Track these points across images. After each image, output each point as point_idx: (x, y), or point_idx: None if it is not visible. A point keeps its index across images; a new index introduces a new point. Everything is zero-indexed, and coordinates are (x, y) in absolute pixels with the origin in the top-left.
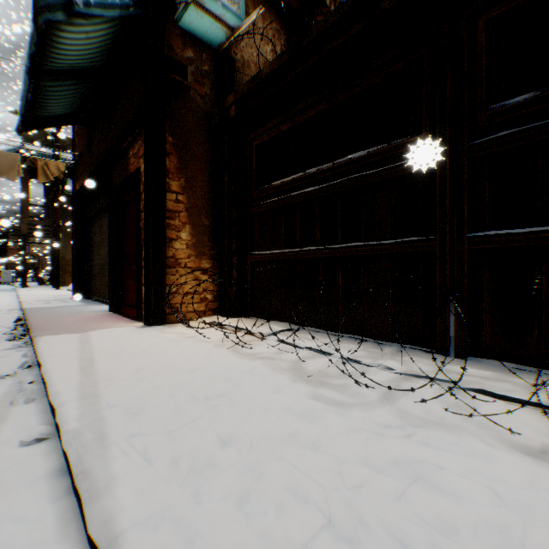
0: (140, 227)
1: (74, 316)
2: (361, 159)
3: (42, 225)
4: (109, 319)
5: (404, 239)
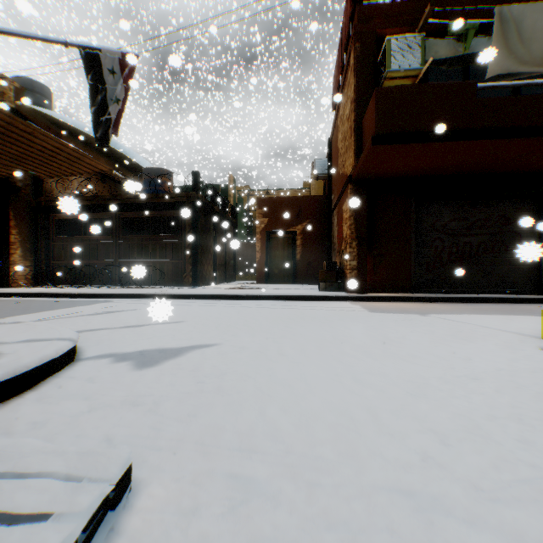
0: None
1: None
2: (97, 237)
3: None
4: None
5: (107, 259)
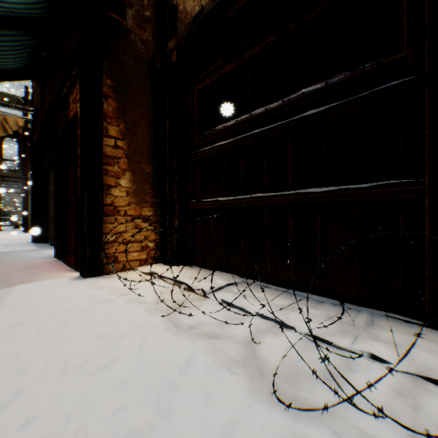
0: (78, 174)
1: (16, 263)
2: (317, 93)
3: (14, 177)
4: (48, 267)
5: (376, 183)
